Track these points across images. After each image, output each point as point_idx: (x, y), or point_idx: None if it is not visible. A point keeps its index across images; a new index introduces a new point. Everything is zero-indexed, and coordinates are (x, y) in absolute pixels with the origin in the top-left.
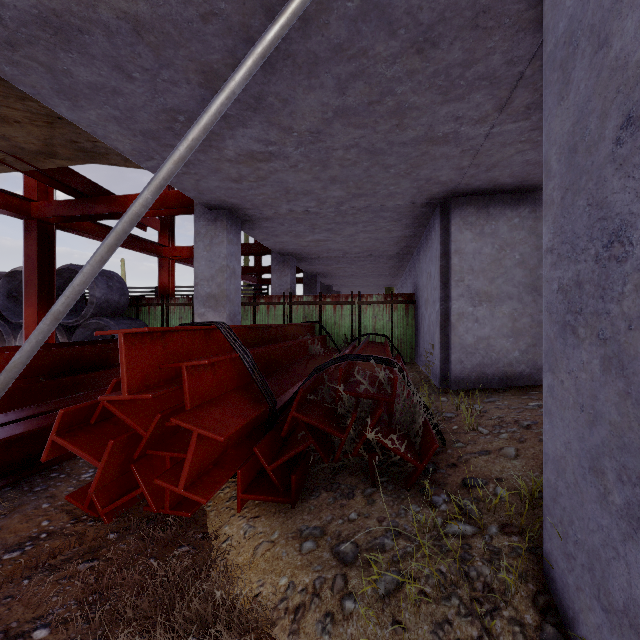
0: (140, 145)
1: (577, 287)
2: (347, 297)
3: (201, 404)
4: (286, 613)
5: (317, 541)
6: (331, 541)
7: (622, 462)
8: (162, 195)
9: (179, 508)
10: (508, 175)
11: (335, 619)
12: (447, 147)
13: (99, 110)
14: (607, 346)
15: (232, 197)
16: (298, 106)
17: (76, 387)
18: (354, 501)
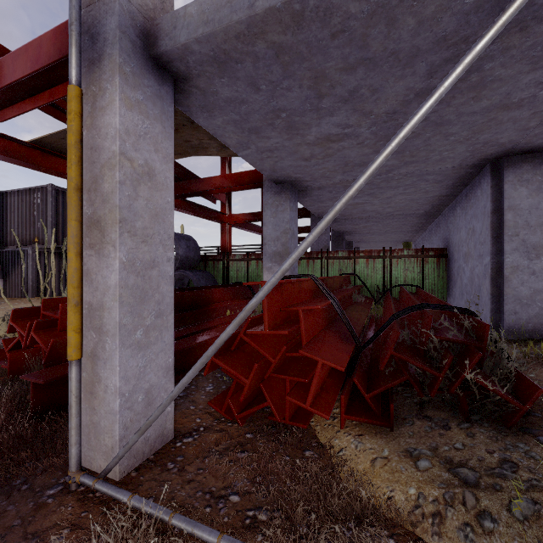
0: (244, 139)
1: None
2: (379, 252)
3: (310, 340)
4: (423, 518)
5: (430, 462)
6: (444, 464)
7: None
8: (237, 175)
9: (295, 420)
10: None
11: (475, 531)
12: (518, 111)
13: (225, 117)
14: None
15: (298, 173)
16: (384, 93)
17: (181, 322)
18: (452, 432)
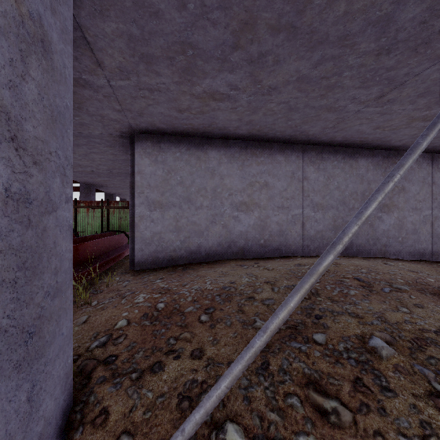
0: None
1: None
2: (98, 203)
3: None
4: None
5: None
6: None
7: None
8: None
9: None
10: (159, 122)
11: None
12: (89, 90)
13: None
14: None
15: None
16: None
17: None
18: None
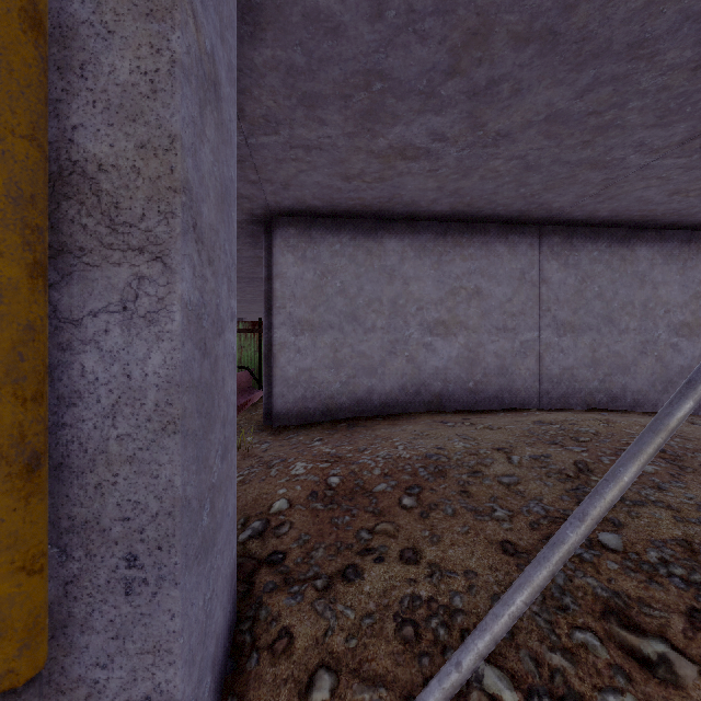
0: None
1: None
2: None
3: None
4: None
5: None
6: None
7: None
8: None
9: None
10: (312, 197)
11: None
12: None
13: None
14: None
15: None
16: None
17: None
18: None
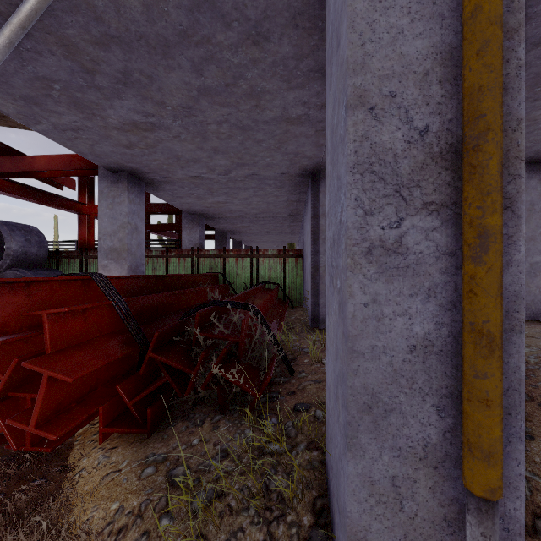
0: (24, 109)
1: (333, 245)
2: (247, 251)
3: (65, 348)
4: (109, 535)
5: (157, 466)
6: (169, 466)
7: (342, 389)
8: (68, 157)
9: (41, 444)
10: None
11: (150, 537)
12: (303, 127)
13: None
14: (339, 294)
15: (129, 161)
16: (164, 83)
17: None
18: (202, 428)
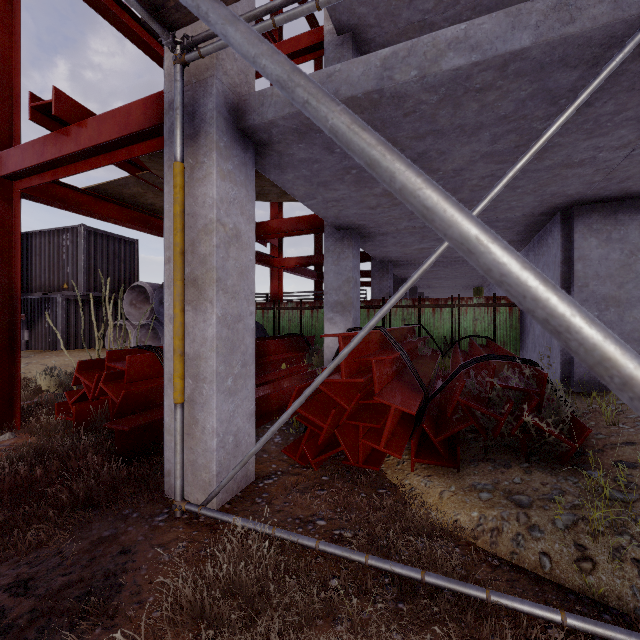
0: (311, 191)
1: None
2: (446, 300)
3: (382, 389)
4: (484, 533)
5: (491, 493)
6: (504, 494)
7: None
8: (296, 220)
9: (368, 464)
10: None
11: (525, 539)
12: (581, 169)
13: (297, 173)
14: None
15: (362, 220)
16: (452, 155)
17: None
18: (512, 470)
